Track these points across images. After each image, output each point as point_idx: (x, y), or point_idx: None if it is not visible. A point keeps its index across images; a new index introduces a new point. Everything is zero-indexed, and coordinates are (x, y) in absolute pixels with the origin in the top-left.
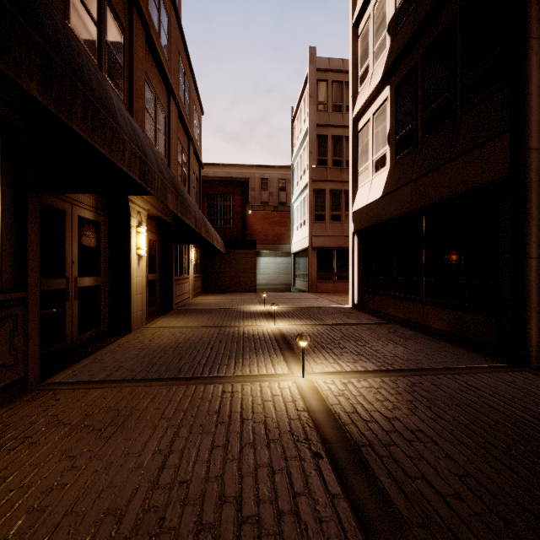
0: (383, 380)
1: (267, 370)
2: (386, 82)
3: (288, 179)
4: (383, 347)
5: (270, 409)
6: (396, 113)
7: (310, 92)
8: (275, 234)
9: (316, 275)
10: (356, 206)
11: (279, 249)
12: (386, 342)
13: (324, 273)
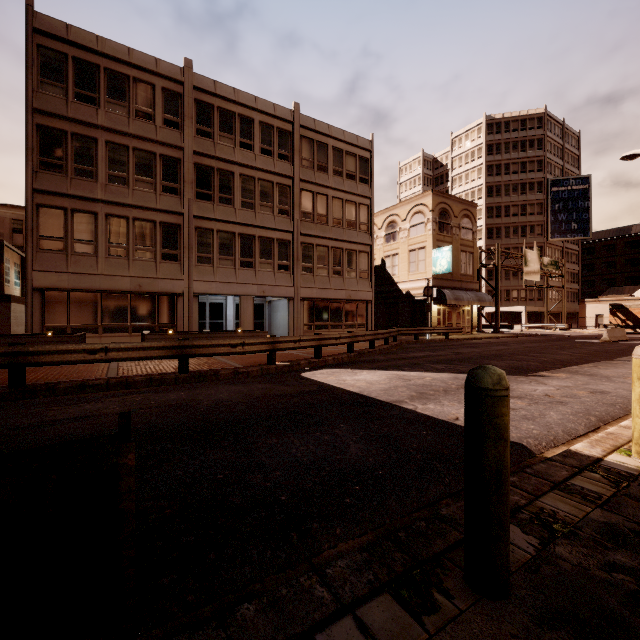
0: None
1: None
2: None
3: None
4: None
5: None
6: None
7: None
8: None
9: None
10: None
11: None
12: None
13: None
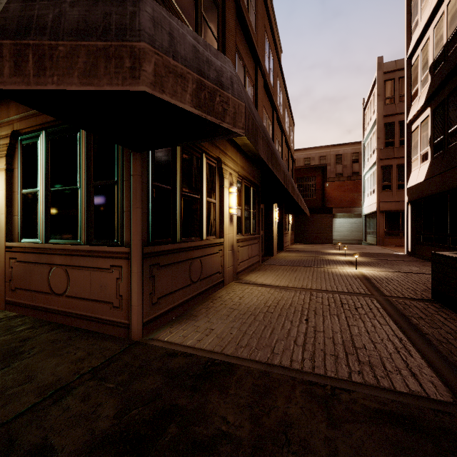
0: (393, 273)
1: (341, 267)
2: (428, 104)
3: (360, 152)
4: (406, 267)
5: (341, 273)
6: (434, 127)
7: (378, 92)
8: (348, 199)
9: (383, 232)
10: (409, 184)
11: (352, 211)
12: (410, 266)
13: (391, 231)
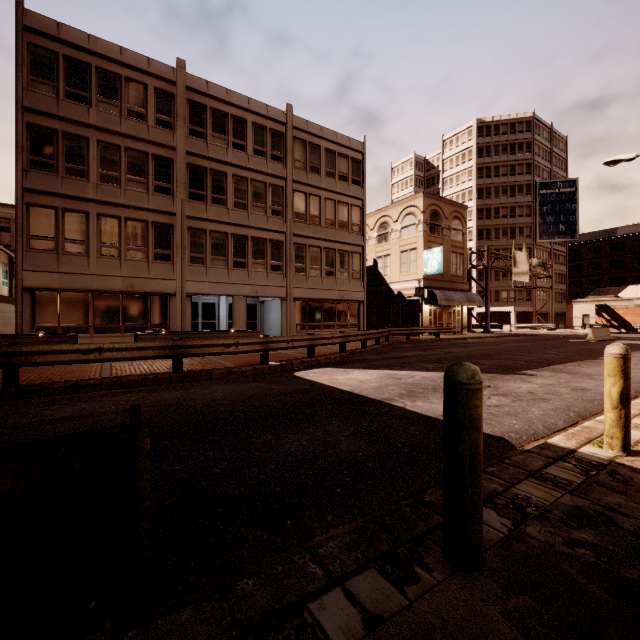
0: None
1: None
2: None
3: None
4: None
5: None
6: None
7: None
8: None
9: None
10: None
11: None
12: None
13: None
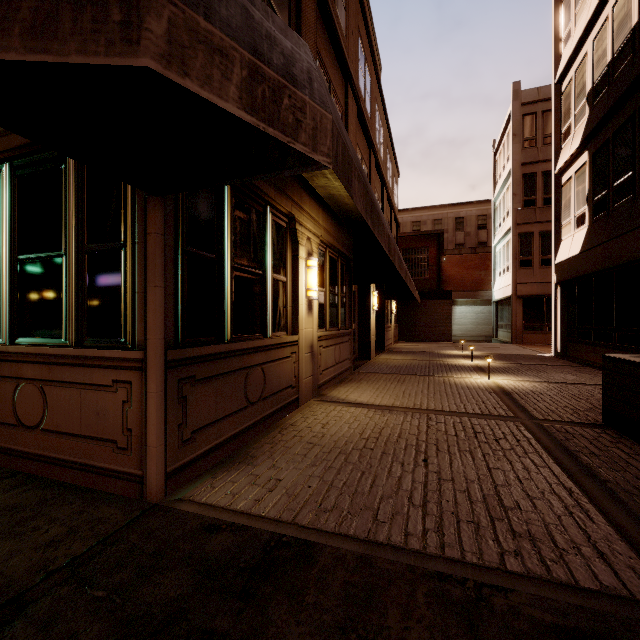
0: (541, 383)
1: (467, 376)
2: (585, 147)
3: (489, 214)
4: (558, 375)
5: (469, 384)
6: (593, 178)
7: (514, 130)
8: (473, 280)
9: (522, 325)
10: (558, 258)
11: (478, 296)
12: (563, 374)
13: (531, 324)
